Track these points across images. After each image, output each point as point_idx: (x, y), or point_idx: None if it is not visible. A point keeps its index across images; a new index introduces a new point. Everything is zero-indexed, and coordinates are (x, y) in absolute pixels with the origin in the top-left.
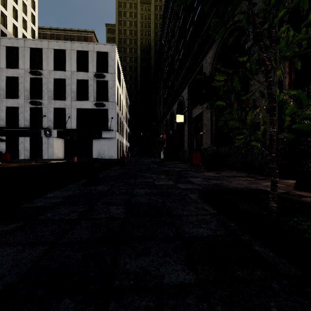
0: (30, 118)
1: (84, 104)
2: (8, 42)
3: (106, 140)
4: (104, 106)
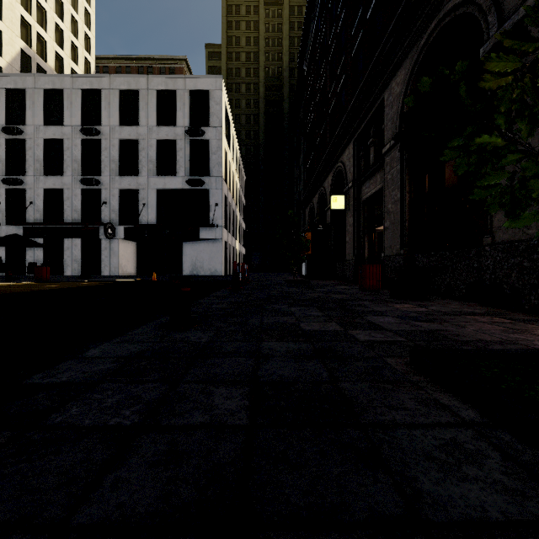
0: (81, 207)
1: (169, 182)
2: (47, 82)
3: (205, 243)
4: (202, 185)
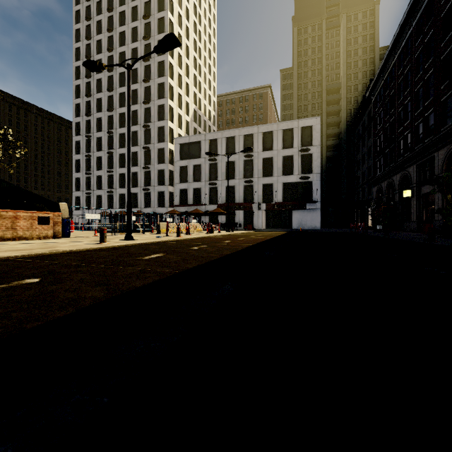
0: (243, 194)
1: (289, 179)
2: (227, 134)
3: (308, 211)
4: (308, 179)
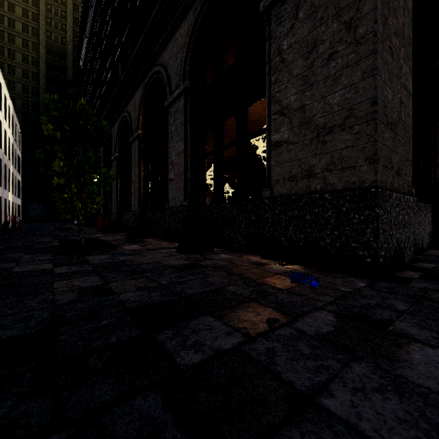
0: None
1: None
2: None
3: None
4: None
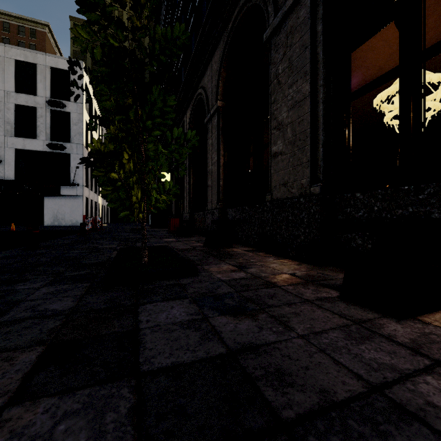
0: None
1: (28, 144)
2: None
3: (67, 199)
4: (63, 149)
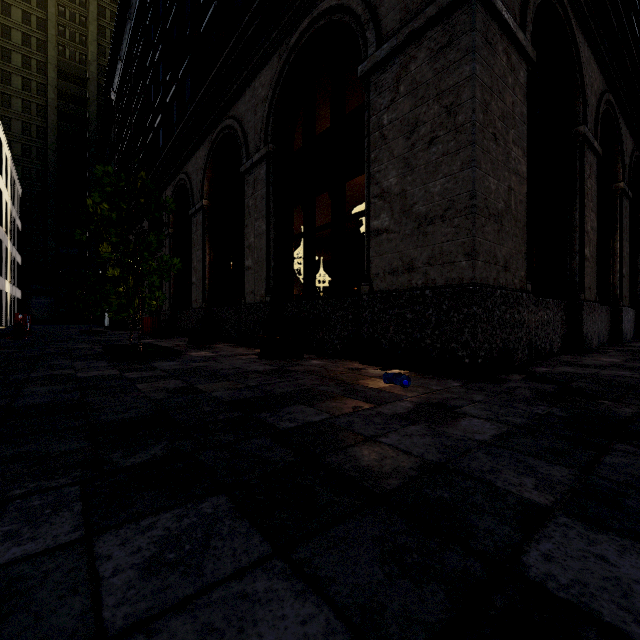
0: None
1: None
2: None
3: None
4: None
